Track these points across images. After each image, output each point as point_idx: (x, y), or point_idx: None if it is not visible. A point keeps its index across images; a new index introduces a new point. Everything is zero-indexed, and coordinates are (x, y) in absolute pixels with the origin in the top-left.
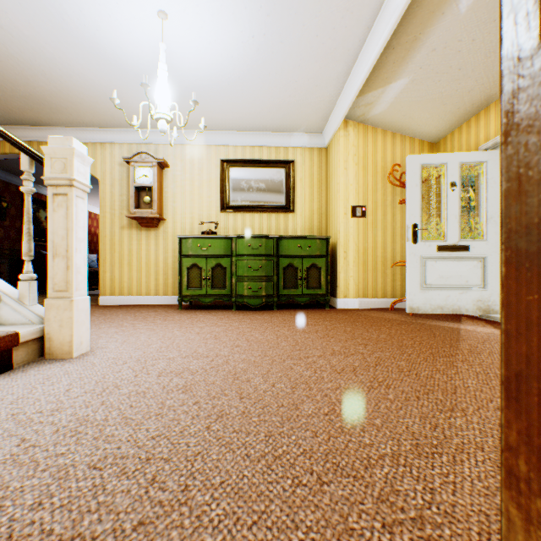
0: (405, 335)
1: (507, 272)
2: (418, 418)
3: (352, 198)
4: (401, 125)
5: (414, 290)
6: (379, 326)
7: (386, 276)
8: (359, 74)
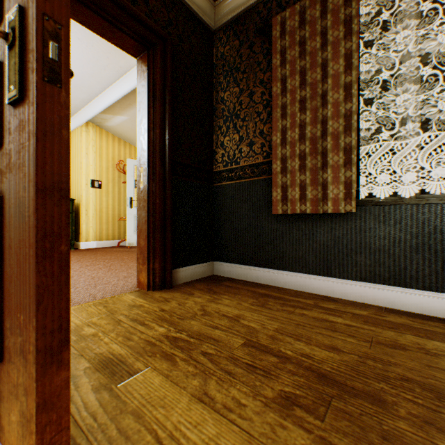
0: (125, 255)
1: (137, 223)
2: (127, 273)
3: (92, 174)
4: (125, 136)
5: (131, 233)
6: (111, 254)
7: (116, 226)
8: (99, 105)
